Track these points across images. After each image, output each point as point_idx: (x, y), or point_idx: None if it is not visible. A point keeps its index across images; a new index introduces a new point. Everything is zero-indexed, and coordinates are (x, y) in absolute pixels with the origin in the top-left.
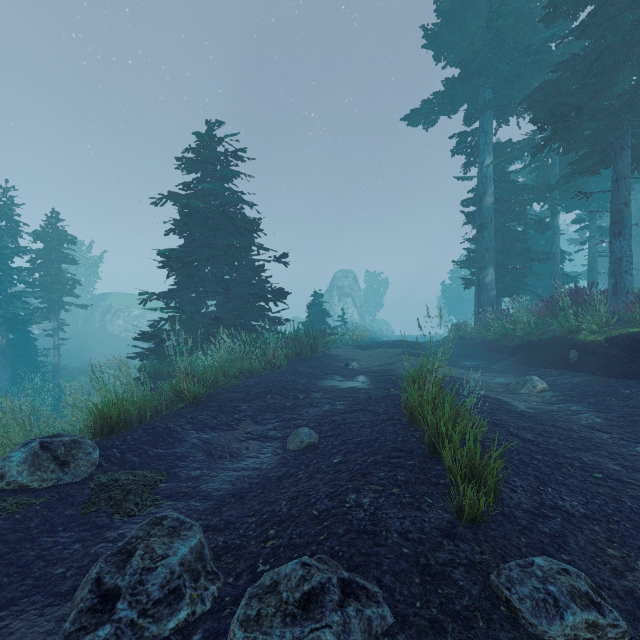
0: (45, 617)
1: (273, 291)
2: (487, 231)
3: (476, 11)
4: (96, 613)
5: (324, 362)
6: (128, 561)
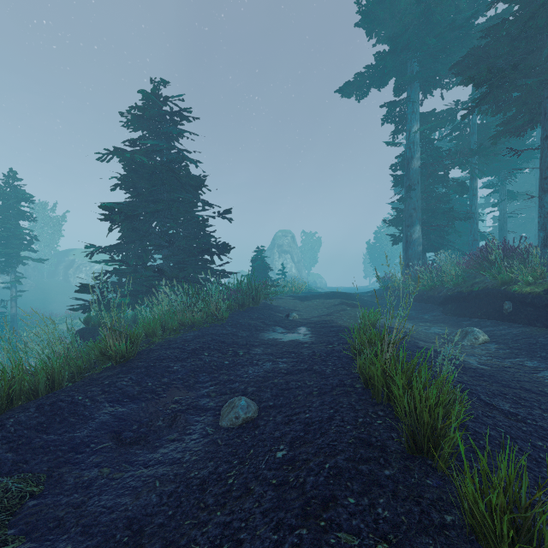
0: None
1: (217, 245)
2: (414, 192)
3: None
4: None
5: (266, 313)
6: None
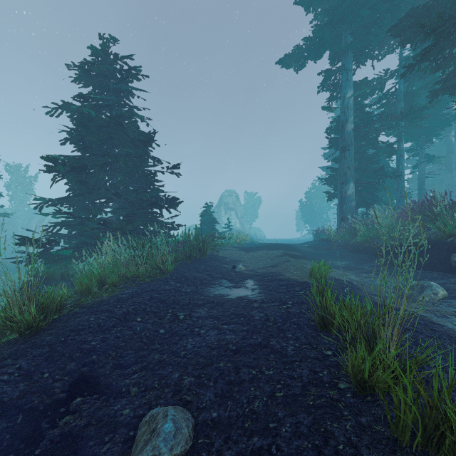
0: None
1: (165, 198)
2: (348, 152)
3: None
4: None
5: (212, 264)
6: None
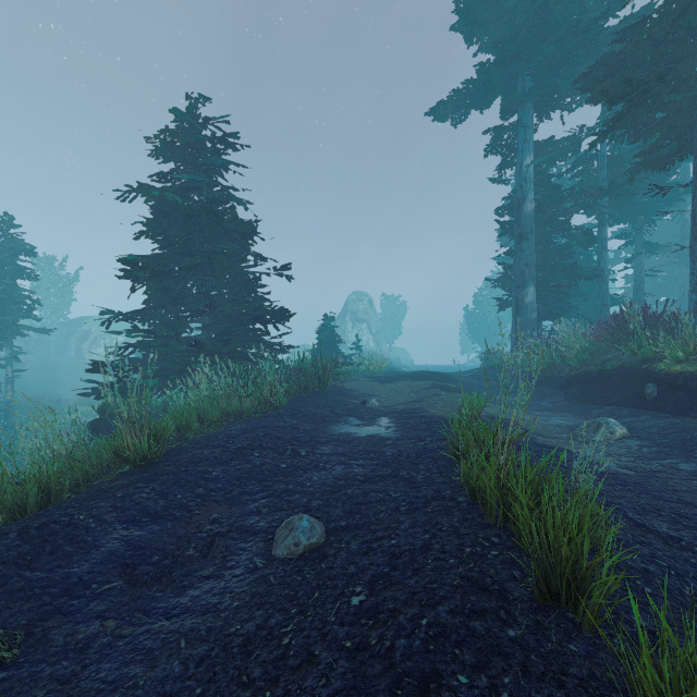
0: None
1: (272, 311)
2: (527, 243)
3: None
4: None
5: (336, 399)
6: None
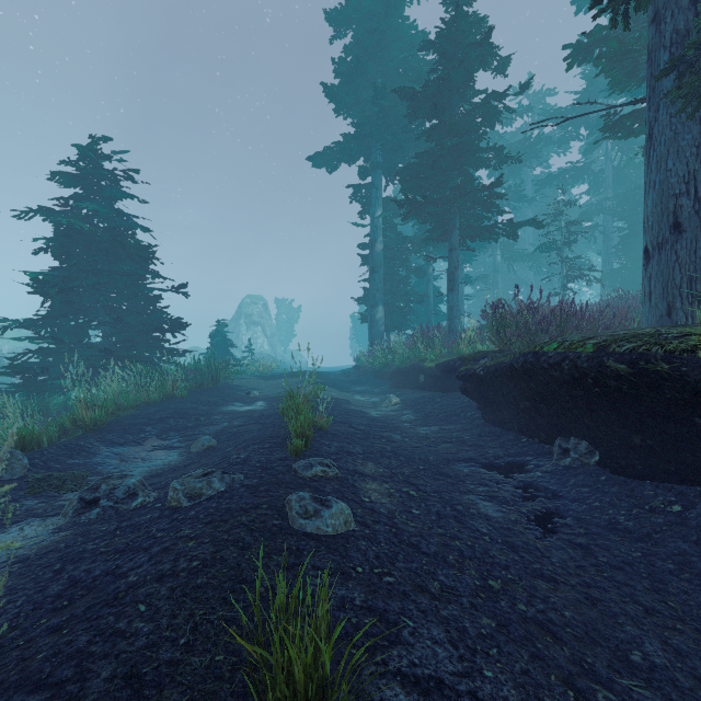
0: (48, 521)
1: (171, 322)
2: (378, 274)
3: (369, 80)
4: (87, 508)
5: (226, 392)
6: (98, 490)
